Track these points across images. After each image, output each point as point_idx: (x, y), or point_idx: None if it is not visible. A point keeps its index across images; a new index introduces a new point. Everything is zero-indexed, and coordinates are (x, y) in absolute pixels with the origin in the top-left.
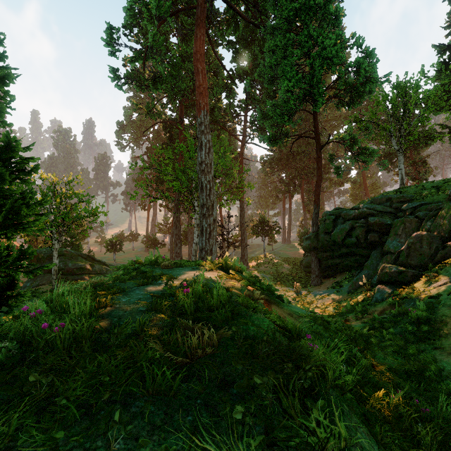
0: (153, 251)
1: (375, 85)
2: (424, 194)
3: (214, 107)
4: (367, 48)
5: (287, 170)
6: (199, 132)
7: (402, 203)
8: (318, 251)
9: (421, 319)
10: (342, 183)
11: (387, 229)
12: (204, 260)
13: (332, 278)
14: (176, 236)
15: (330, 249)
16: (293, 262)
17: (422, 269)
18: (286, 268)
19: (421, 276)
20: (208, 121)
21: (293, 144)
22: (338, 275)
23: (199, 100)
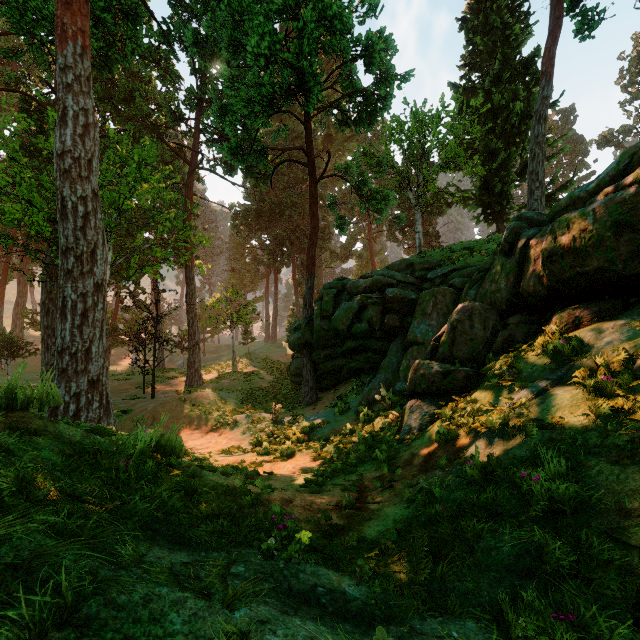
0: (15, 364)
1: (393, 88)
2: (454, 257)
3: (135, 89)
4: (382, 29)
5: (272, 231)
6: (60, 85)
7: (426, 271)
8: (312, 349)
9: (561, 501)
10: (345, 257)
11: (411, 307)
12: (68, 375)
13: (333, 391)
14: (47, 330)
15: (331, 343)
16: (278, 369)
17: (476, 365)
18: (266, 379)
19: (478, 378)
20: (86, 70)
21: (281, 193)
22: (342, 384)
23: (61, 16)
